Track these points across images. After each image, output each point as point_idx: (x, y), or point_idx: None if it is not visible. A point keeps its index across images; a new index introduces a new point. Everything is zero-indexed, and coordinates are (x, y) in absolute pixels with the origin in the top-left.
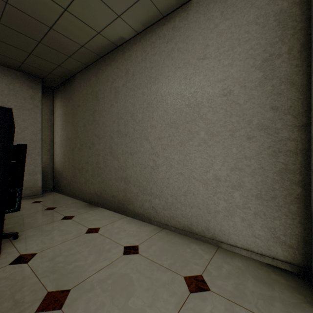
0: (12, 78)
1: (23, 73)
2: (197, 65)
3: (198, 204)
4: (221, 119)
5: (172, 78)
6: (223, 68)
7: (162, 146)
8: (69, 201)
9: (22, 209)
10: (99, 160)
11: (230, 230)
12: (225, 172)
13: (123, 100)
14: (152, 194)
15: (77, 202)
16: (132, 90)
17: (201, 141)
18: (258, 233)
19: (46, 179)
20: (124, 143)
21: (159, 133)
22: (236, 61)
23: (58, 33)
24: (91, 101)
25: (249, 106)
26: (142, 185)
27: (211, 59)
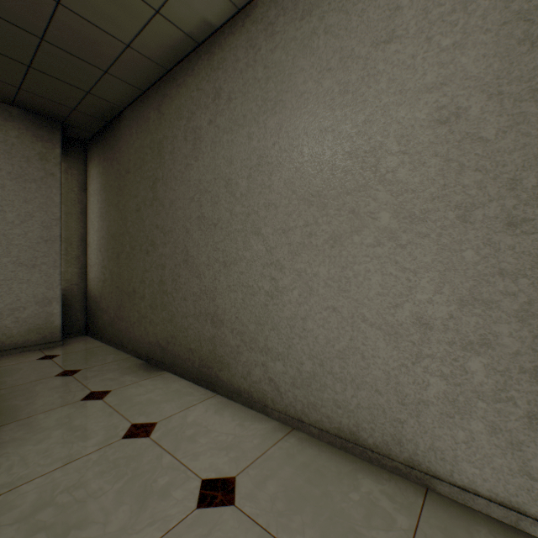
0: (2, 120)
1: (25, 110)
2: (372, 58)
3: (375, 380)
4: (433, 179)
5: (313, 97)
6: (438, 57)
7: (291, 247)
8: (109, 356)
9: (15, 372)
10: (163, 277)
11: (458, 451)
12: (445, 308)
13: (209, 155)
14: (268, 351)
15: (124, 358)
16: (227, 132)
17: (382, 235)
18: None
19: (72, 312)
20: (211, 241)
21: (284, 219)
22: (475, 35)
23: (76, 16)
24: (149, 161)
25: (513, 144)
26: (247, 331)
27: (406, 40)
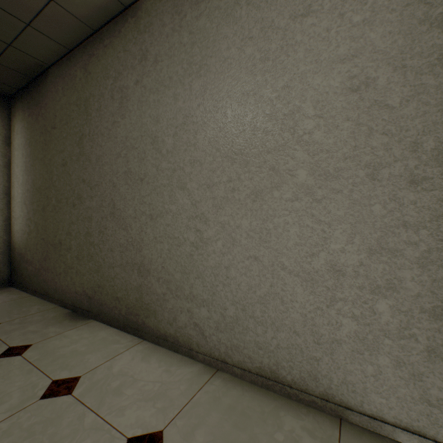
0: None
1: None
2: (290, 29)
3: (293, 322)
4: (345, 141)
5: (236, 62)
6: (350, 31)
7: (215, 201)
8: (34, 307)
9: None
10: (90, 229)
11: (368, 384)
12: (356, 256)
13: (136, 113)
14: (194, 298)
15: (49, 308)
16: (153, 92)
17: (300, 190)
18: (438, 396)
19: None
20: (138, 195)
21: (209, 174)
22: (382, 14)
23: None
24: (76, 117)
25: (415, 111)
26: (173, 279)
27: (321, 15)
